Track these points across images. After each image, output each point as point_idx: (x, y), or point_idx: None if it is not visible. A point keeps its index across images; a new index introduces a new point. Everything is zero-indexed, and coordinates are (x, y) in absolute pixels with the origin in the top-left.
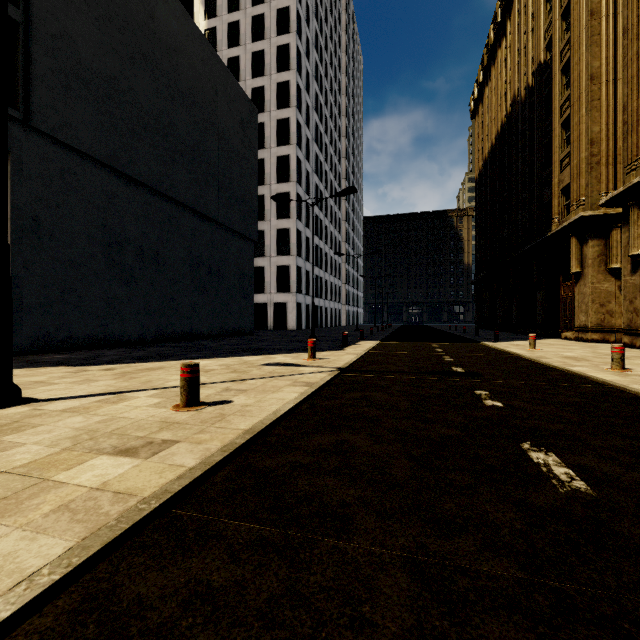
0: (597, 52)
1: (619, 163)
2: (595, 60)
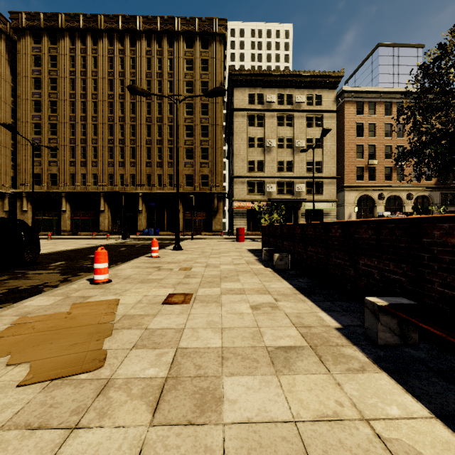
0: (1, 134)
1: (7, 175)
2: (0, 137)
